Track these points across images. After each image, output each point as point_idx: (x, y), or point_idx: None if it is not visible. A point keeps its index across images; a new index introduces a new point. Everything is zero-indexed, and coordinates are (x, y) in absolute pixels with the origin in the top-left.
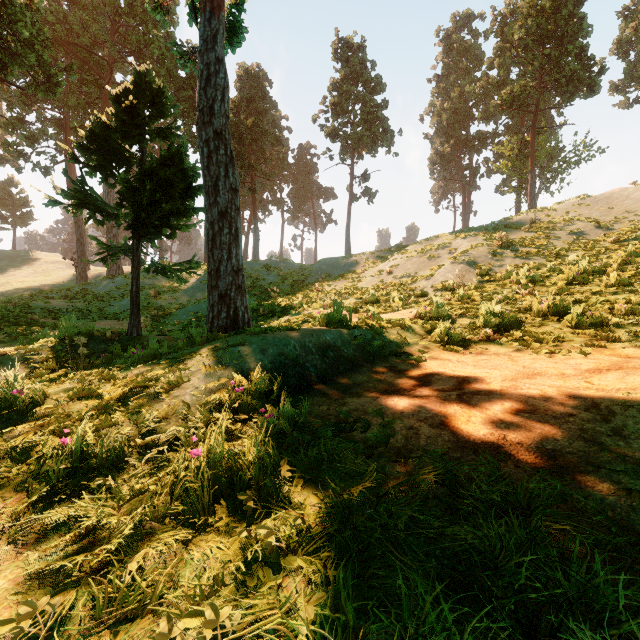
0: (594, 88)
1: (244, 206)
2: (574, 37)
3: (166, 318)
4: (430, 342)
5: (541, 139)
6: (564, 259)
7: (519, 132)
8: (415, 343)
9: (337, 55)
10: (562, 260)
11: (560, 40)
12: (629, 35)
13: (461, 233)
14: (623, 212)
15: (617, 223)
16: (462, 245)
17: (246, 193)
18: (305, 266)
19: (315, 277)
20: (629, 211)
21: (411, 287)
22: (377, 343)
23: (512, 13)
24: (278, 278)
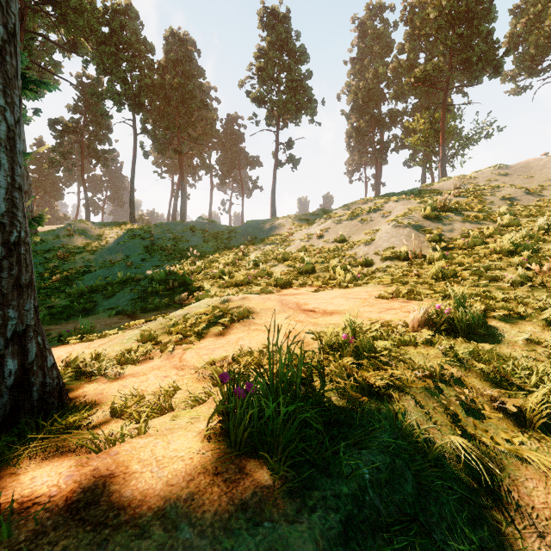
0: (499, 69)
1: (174, 170)
2: (483, 20)
3: (68, 284)
4: (533, 432)
5: (449, 116)
6: (520, 224)
7: (430, 108)
8: (505, 445)
9: (263, 23)
10: (518, 225)
11: (470, 22)
12: (519, 30)
13: (389, 197)
14: (545, 180)
15: (544, 190)
16: (396, 208)
17: (176, 158)
18: (231, 228)
19: (241, 239)
20: (550, 179)
21: (349, 253)
22: (467, 550)
23: (420, 3)
24: (202, 240)
